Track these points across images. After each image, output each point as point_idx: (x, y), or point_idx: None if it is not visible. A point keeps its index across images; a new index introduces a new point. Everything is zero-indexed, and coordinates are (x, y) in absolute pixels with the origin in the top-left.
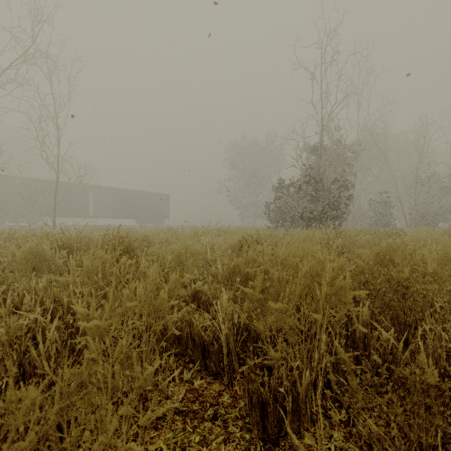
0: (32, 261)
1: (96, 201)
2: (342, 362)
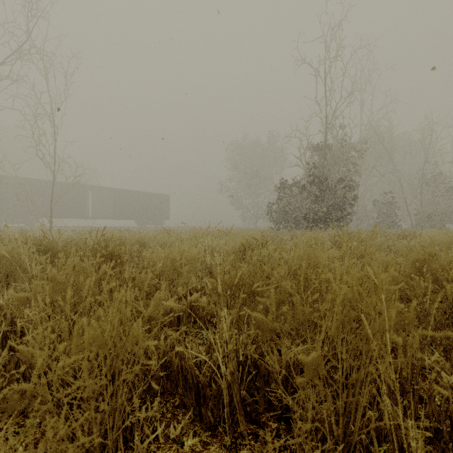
0: (6, 267)
1: (96, 202)
2: (396, 426)
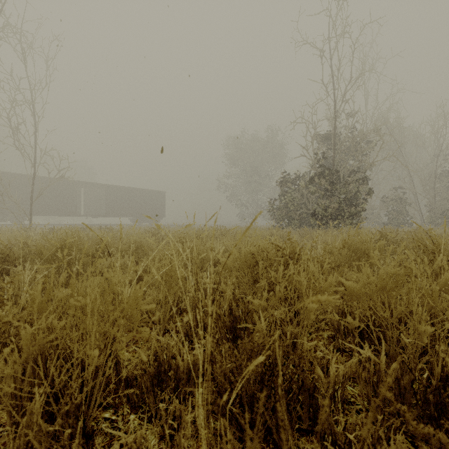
0: None
1: (88, 199)
2: None
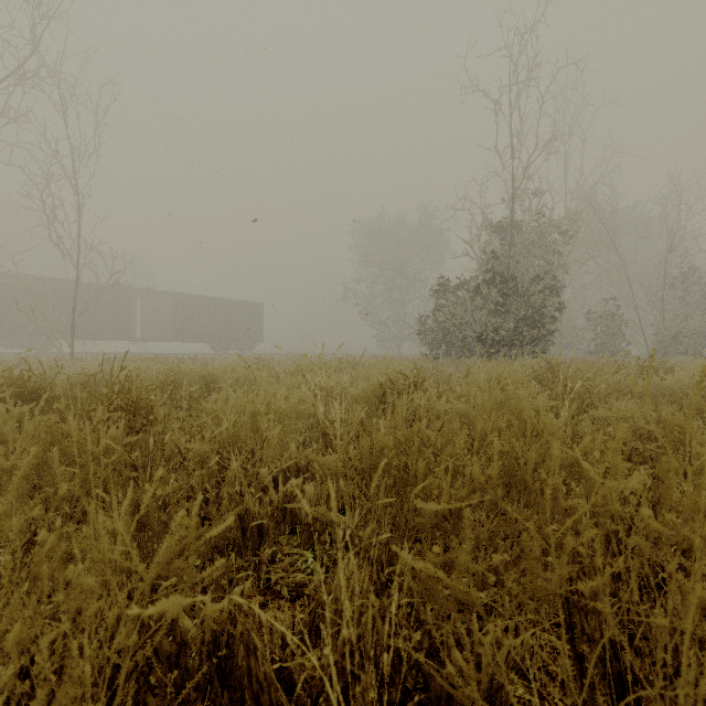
0: None
1: (147, 315)
2: None
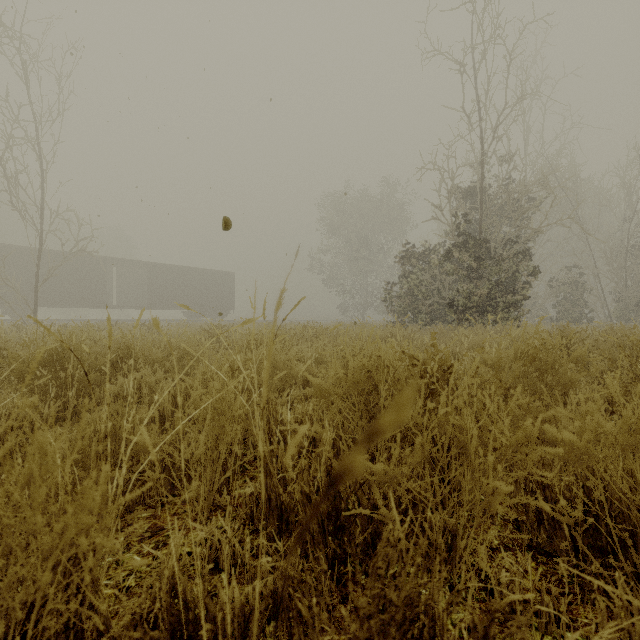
0: None
1: (123, 283)
2: None
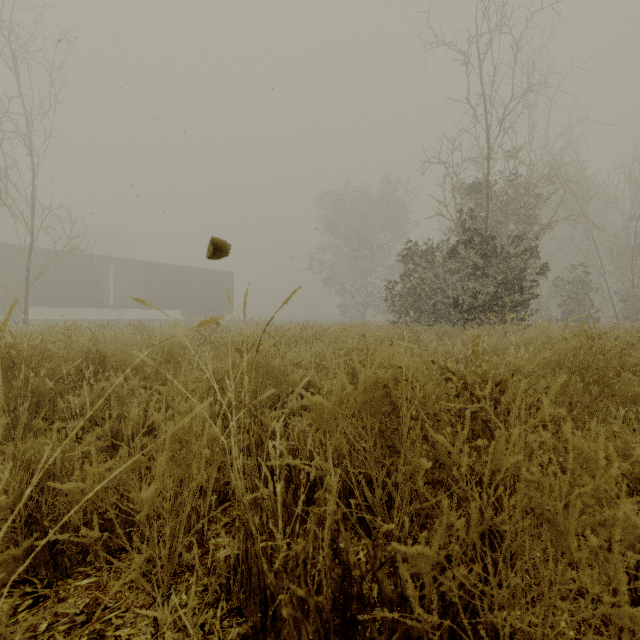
0: None
1: (120, 283)
2: None
